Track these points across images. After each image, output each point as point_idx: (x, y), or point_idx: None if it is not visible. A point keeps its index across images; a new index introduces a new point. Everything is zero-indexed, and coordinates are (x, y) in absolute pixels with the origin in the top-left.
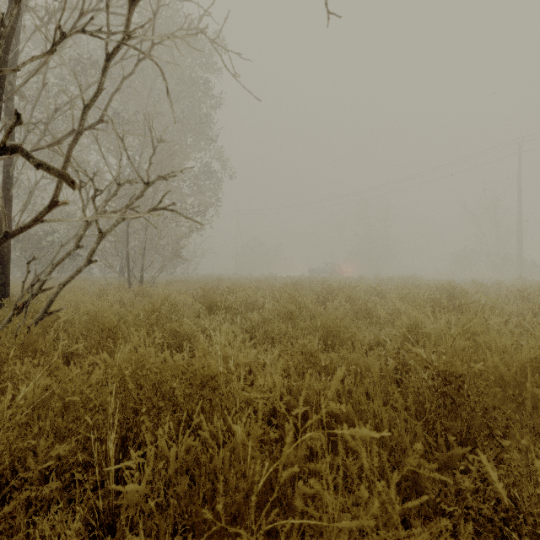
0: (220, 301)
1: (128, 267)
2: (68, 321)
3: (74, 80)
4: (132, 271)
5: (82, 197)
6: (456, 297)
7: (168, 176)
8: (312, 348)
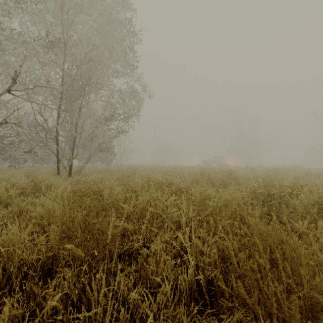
0: (90, 228)
1: (57, 159)
2: None
3: (15, 3)
4: (60, 162)
5: None
6: None
7: None
8: None
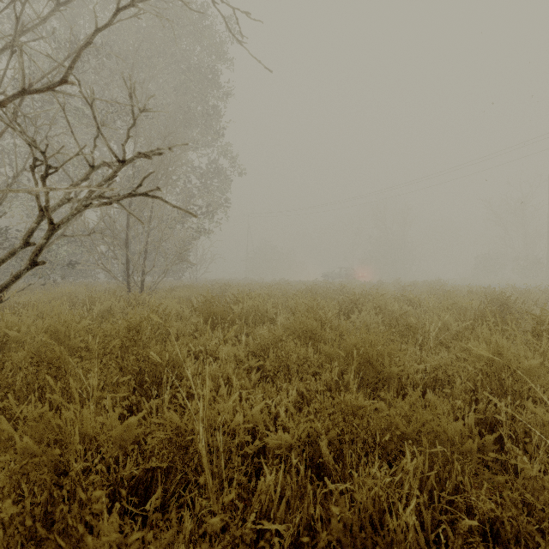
0: (222, 313)
1: (128, 271)
2: (21, 342)
3: None
4: (131, 275)
5: (35, 179)
6: (511, 308)
7: (151, 154)
8: (355, 402)
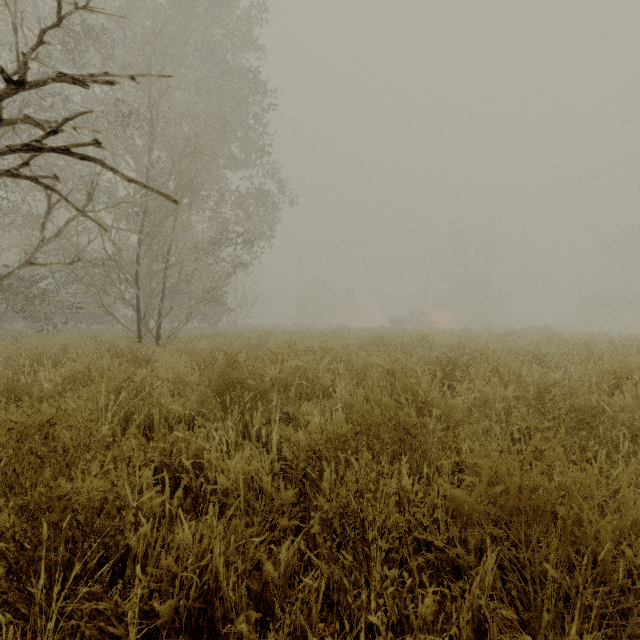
0: (243, 383)
1: (138, 315)
2: None
3: (65, 52)
4: (142, 321)
5: None
6: None
7: (90, 80)
8: None
